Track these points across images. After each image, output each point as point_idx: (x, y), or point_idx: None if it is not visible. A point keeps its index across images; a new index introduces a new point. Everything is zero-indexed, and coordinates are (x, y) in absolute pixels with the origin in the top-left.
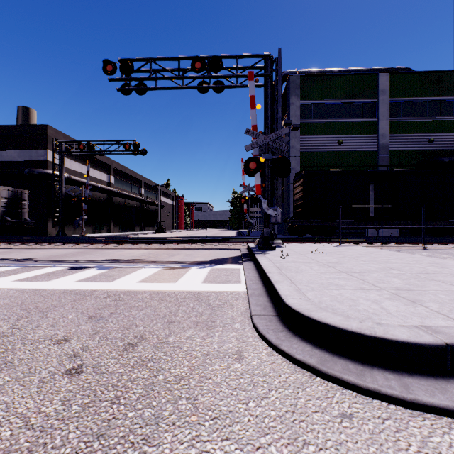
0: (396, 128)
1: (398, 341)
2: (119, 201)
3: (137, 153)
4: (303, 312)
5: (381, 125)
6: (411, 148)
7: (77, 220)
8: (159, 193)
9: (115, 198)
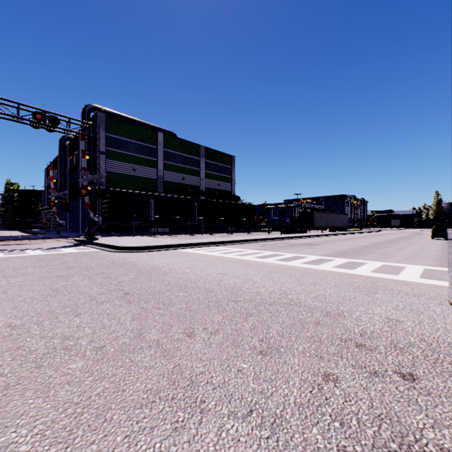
0: (167, 167)
1: (141, 246)
2: None
3: None
4: (125, 246)
5: (159, 164)
6: (174, 181)
7: None
8: None
9: None
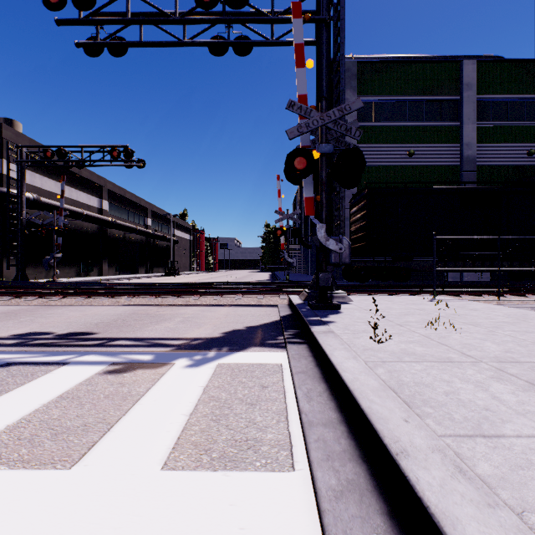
0: (485, 136)
1: None
2: (116, 234)
3: (132, 165)
4: None
5: (466, 130)
6: (504, 163)
7: (47, 258)
8: (171, 224)
9: (111, 230)
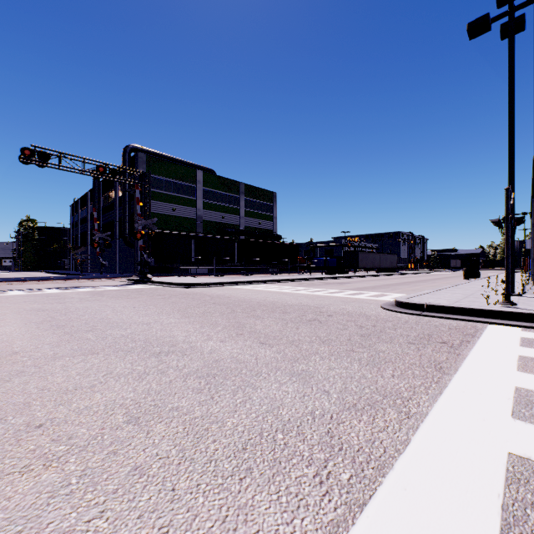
0: (207, 206)
1: (198, 283)
2: None
3: None
4: (185, 283)
5: (199, 203)
6: (214, 220)
7: None
8: None
9: None
